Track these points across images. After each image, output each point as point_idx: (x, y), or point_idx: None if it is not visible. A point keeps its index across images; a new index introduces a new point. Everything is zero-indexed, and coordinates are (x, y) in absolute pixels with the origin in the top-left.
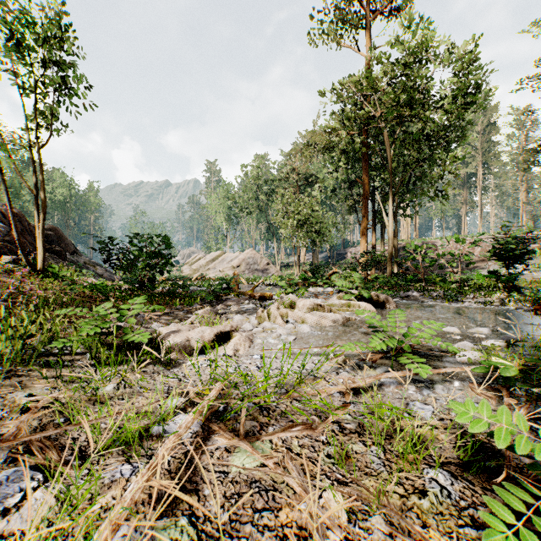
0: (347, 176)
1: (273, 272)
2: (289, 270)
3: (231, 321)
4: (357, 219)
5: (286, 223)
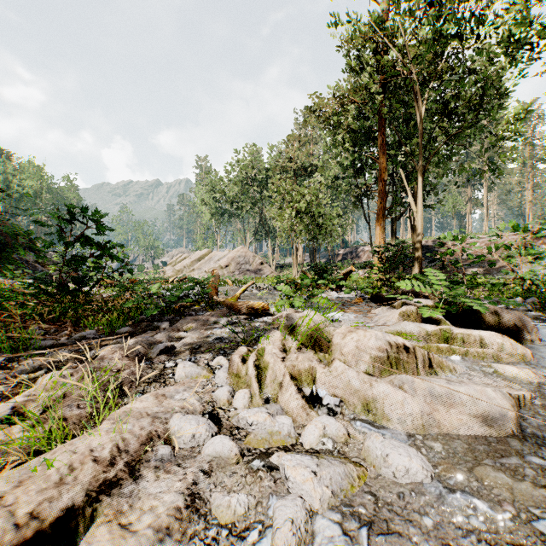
0: (352, 163)
1: (267, 273)
2: (285, 271)
3: (153, 394)
4: (363, 213)
5: (283, 214)
